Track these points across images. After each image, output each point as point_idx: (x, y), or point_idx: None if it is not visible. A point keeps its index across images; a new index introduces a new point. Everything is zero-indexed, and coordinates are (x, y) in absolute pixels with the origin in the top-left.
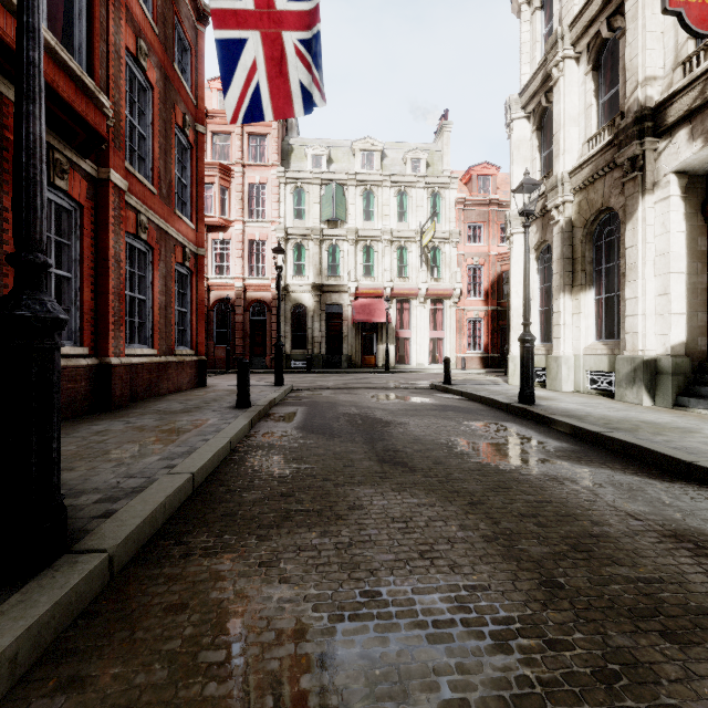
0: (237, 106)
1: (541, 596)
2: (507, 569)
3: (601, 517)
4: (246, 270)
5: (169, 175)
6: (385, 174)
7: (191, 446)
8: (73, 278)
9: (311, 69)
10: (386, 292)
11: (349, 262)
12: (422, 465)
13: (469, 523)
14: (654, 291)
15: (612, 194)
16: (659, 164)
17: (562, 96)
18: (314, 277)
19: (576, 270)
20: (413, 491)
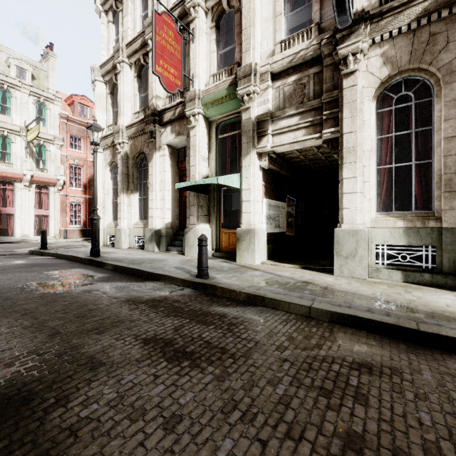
0: None
1: (46, 340)
2: (32, 336)
3: (101, 302)
4: None
5: None
6: None
7: None
8: None
9: None
10: None
11: None
12: None
13: (17, 324)
14: (160, 197)
15: (145, 146)
16: (162, 138)
17: (123, 82)
18: None
19: (130, 181)
20: None
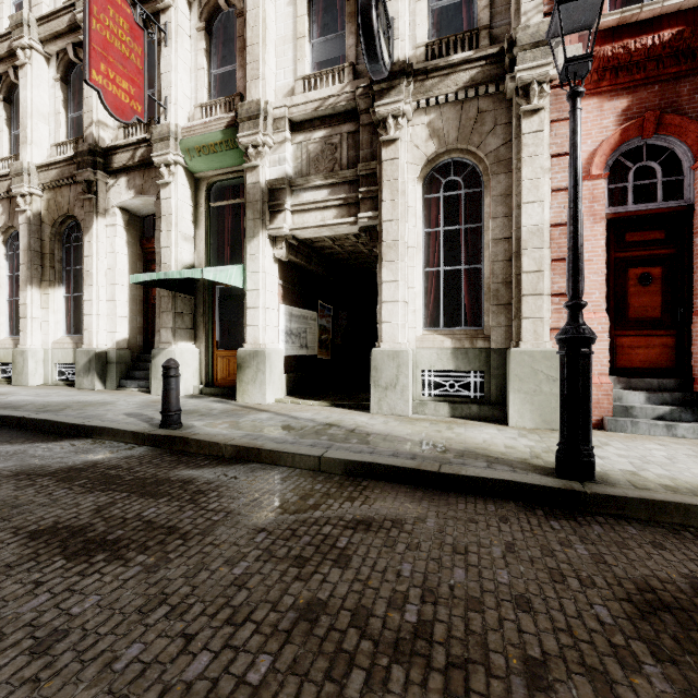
0: None
1: None
2: None
3: None
4: None
5: None
6: None
7: None
8: None
9: None
10: None
11: None
12: None
13: None
14: (106, 297)
15: (77, 204)
16: (110, 196)
17: (30, 85)
18: None
19: (46, 265)
20: None
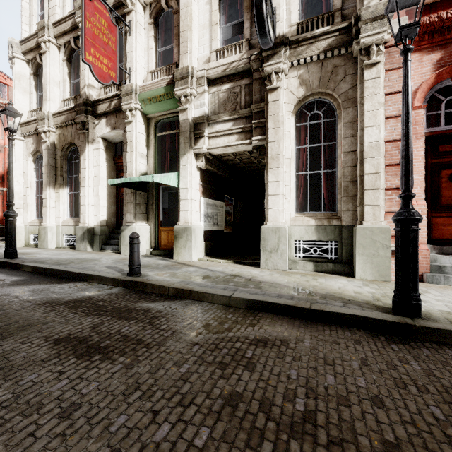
0: None
1: None
2: None
3: (10, 306)
4: None
5: None
6: None
7: None
8: None
9: None
10: None
11: None
12: None
13: None
14: (93, 193)
15: (76, 137)
16: (96, 131)
17: (49, 64)
18: None
19: (58, 174)
20: None
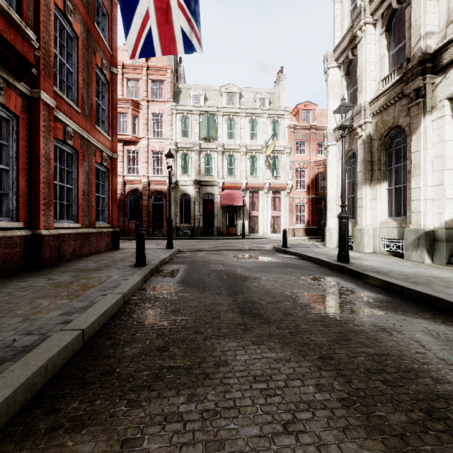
0: (134, 43)
1: None
2: (374, 447)
3: (437, 372)
4: (149, 171)
5: (91, 100)
6: (242, 108)
7: (91, 301)
8: (10, 170)
9: (189, 16)
10: (243, 186)
11: (218, 166)
12: (274, 316)
13: (324, 382)
14: (432, 183)
15: (400, 115)
16: (436, 93)
17: (364, 50)
18: (195, 175)
19: (374, 169)
20: (270, 344)
